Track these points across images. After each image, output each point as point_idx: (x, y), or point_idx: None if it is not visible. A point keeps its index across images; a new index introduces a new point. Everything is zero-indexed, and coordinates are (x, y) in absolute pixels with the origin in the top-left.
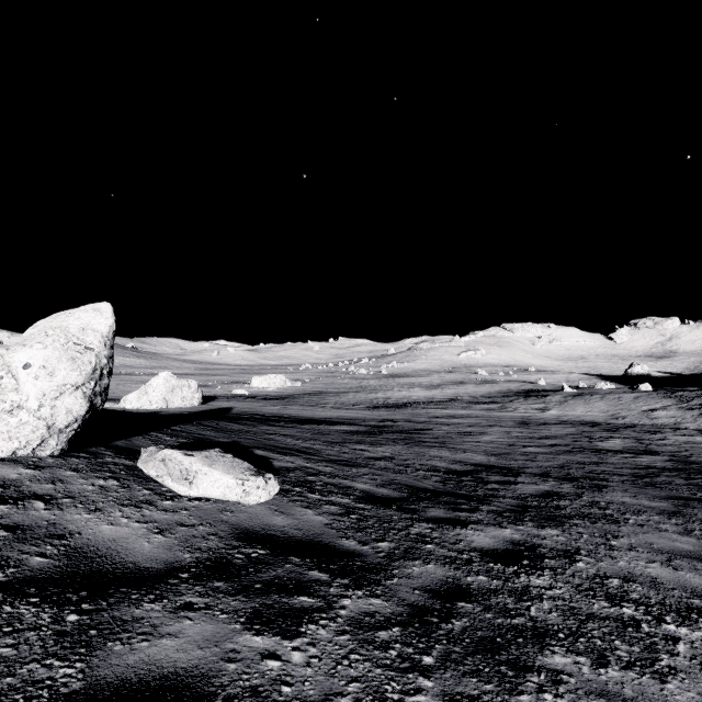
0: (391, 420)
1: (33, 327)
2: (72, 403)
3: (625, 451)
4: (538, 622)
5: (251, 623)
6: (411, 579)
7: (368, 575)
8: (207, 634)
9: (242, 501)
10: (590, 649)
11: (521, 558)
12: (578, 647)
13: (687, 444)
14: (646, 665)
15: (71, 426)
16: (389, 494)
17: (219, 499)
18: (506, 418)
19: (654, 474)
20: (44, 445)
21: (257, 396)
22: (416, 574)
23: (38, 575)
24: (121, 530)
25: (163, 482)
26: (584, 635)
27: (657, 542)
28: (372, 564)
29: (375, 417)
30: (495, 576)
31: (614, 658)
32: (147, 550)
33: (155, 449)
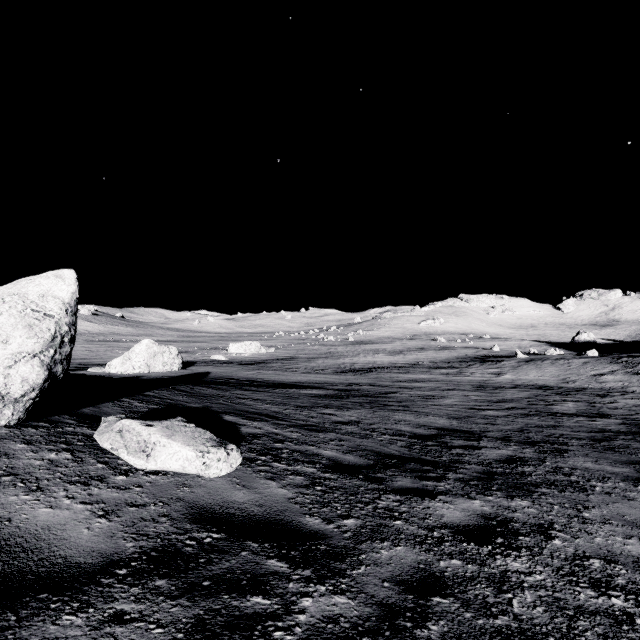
0: (357, 384)
1: None
2: (28, 371)
3: (579, 414)
4: (523, 622)
5: None
6: (380, 567)
7: (332, 563)
8: None
9: (203, 474)
10: None
11: (494, 536)
12: None
13: (636, 407)
14: None
15: (28, 395)
16: (356, 461)
17: (178, 472)
18: (464, 382)
19: (610, 437)
20: None
21: (233, 361)
22: (385, 559)
23: None
24: (60, 514)
25: (119, 455)
26: (577, 639)
27: (629, 513)
28: (337, 548)
29: (342, 381)
30: (469, 559)
31: None
32: (85, 539)
33: (114, 418)
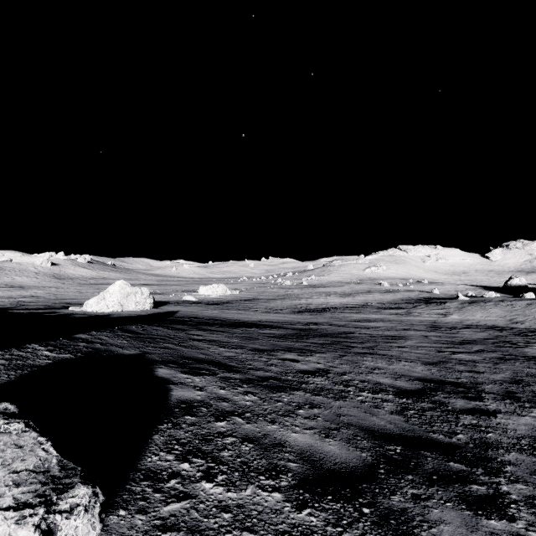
0: (314, 323)
1: None
2: None
3: None
4: None
5: None
6: None
7: None
8: None
9: None
10: None
11: None
12: None
13: None
14: None
15: None
16: (344, 457)
17: None
18: (416, 322)
19: None
20: None
21: (202, 302)
22: None
23: None
24: None
25: None
26: None
27: None
28: None
29: (300, 320)
30: None
31: None
32: None
33: None
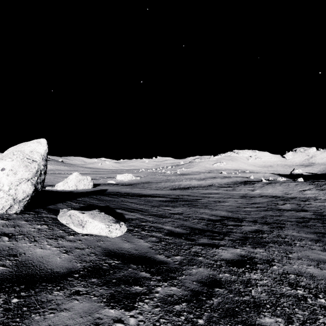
0: (181, 195)
1: (7, 150)
2: (26, 187)
3: (292, 210)
4: (256, 299)
5: (109, 302)
6: (192, 276)
7: (170, 274)
8: (86, 309)
9: (109, 236)
10: (283, 314)
11: (245, 264)
12: (277, 312)
13: (321, 206)
14: (312, 322)
15: (25, 198)
16: (181, 231)
17: (97, 235)
18: (235, 194)
19: (306, 221)
20: (12, 208)
21: (119, 184)
22: (194, 273)
23: (0, 276)
24: (46, 251)
25: (69, 226)
26: (279, 306)
27: (311, 255)
28: (172, 268)
29: (174, 193)
30: (233, 273)
31: (296, 318)
32: (58, 262)
33: (66, 210)
